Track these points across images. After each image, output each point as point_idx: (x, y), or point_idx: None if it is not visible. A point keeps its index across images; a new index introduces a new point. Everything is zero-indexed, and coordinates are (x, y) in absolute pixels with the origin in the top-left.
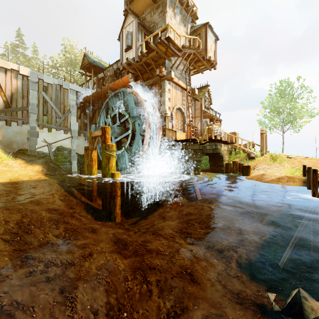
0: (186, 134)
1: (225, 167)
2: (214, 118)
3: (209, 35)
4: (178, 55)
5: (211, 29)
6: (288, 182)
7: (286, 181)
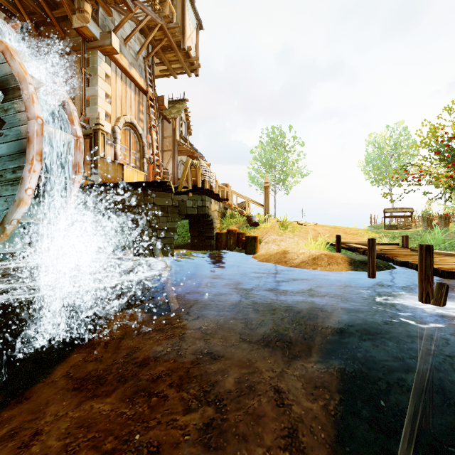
0: (146, 178)
1: (215, 240)
2: (196, 156)
3: (188, 10)
4: (128, 6)
5: (192, 1)
6: (330, 264)
7: (327, 264)
